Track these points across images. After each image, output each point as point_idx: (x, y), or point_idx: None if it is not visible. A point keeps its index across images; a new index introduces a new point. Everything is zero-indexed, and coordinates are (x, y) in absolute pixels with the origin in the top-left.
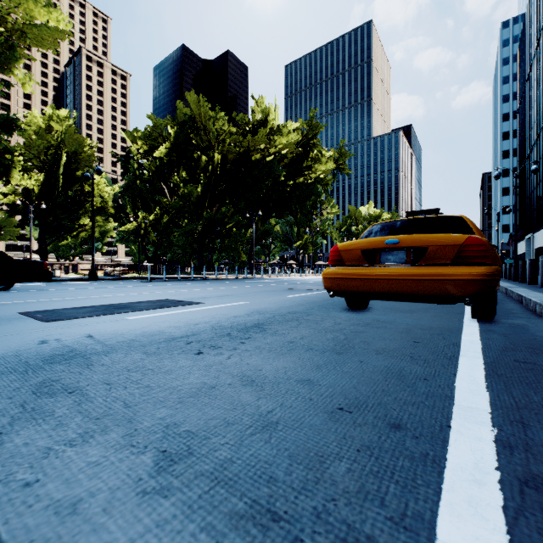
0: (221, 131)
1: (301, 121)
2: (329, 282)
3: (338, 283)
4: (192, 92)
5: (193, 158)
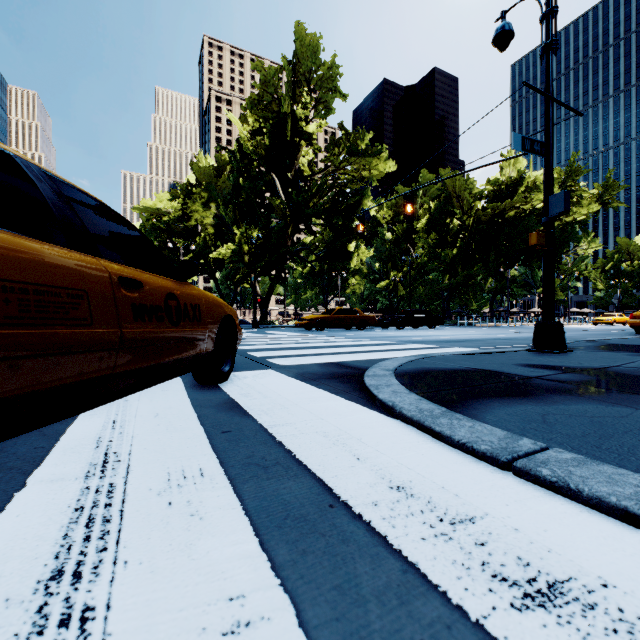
0: (470, 195)
1: (558, 170)
2: (630, 324)
3: (633, 324)
4: (447, 169)
5: (445, 223)
